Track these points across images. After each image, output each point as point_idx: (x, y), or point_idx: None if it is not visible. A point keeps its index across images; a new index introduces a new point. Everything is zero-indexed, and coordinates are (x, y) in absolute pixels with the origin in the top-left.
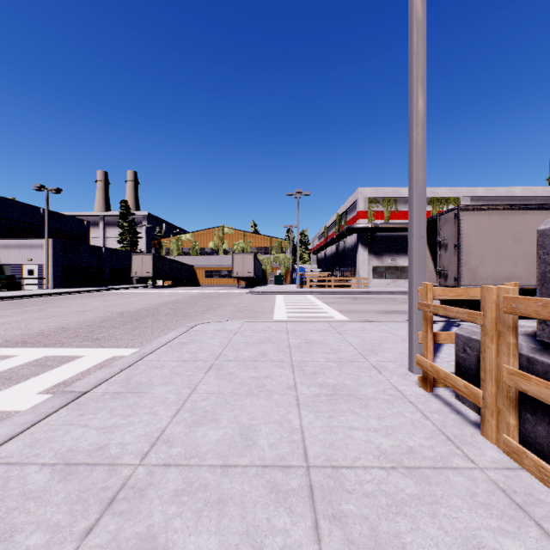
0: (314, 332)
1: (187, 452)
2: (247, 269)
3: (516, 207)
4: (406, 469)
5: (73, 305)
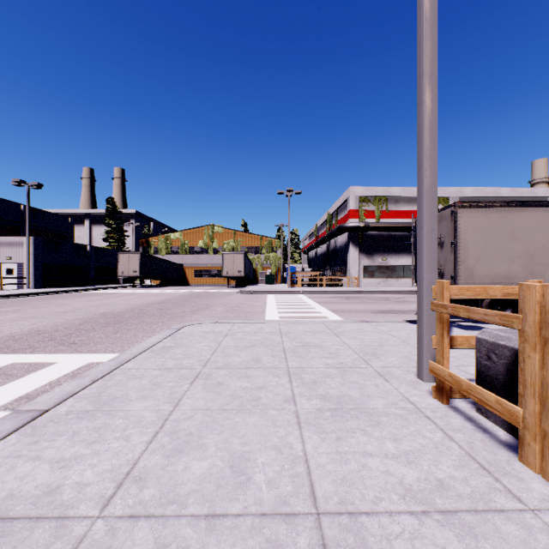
0: (309, 333)
1: (163, 495)
2: (237, 268)
3: (512, 204)
4: (441, 514)
5: (53, 306)
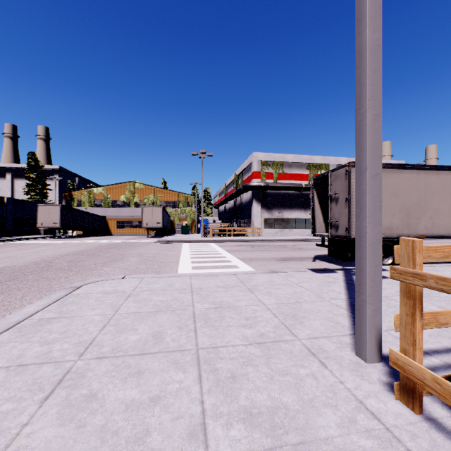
0: (222, 289)
1: None
2: (156, 220)
3: (394, 166)
4: None
5: None
